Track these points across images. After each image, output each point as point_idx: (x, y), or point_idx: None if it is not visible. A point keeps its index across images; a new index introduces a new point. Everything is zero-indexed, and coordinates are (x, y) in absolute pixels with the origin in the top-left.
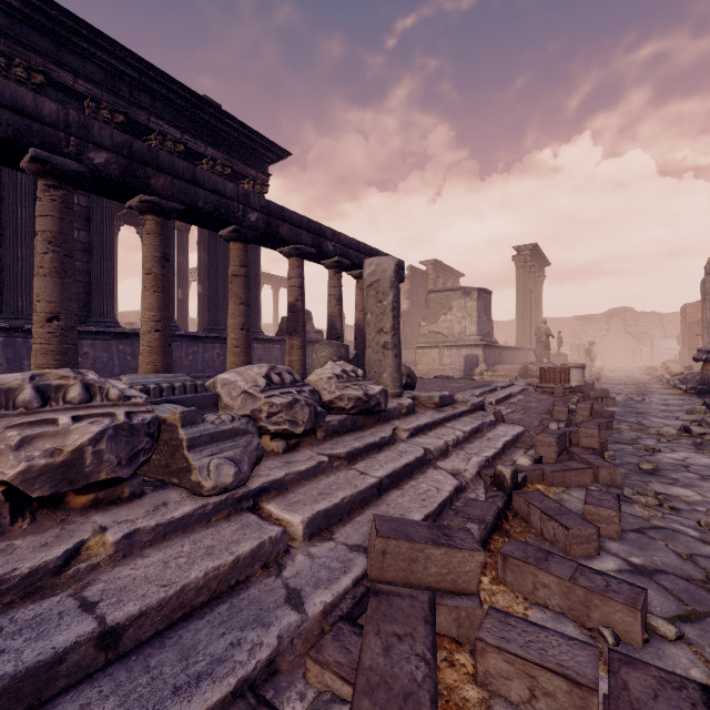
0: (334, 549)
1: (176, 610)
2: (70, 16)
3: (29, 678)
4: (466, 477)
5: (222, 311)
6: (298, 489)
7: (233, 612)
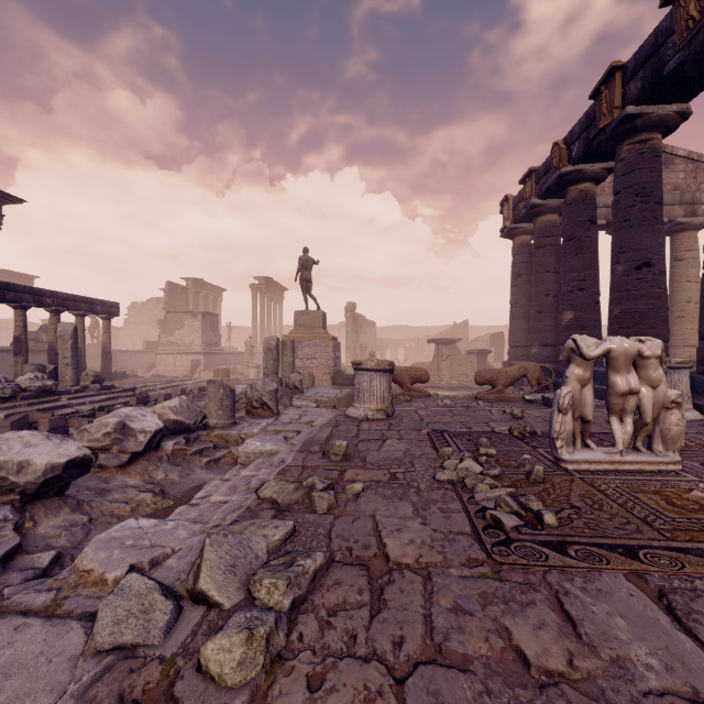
0: None
1: None
2: None
3: None
4: (85, 410)
5: None
6: (5, 411)
7: None
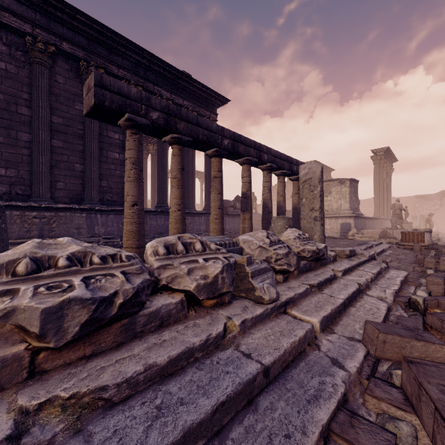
0: (340, 338)
1: (284, 362)
2: (117, 35)
3: (247, 386)
4: (388, 302)
5: (191, 197)
6: (302, 303)
7: (309, 367)
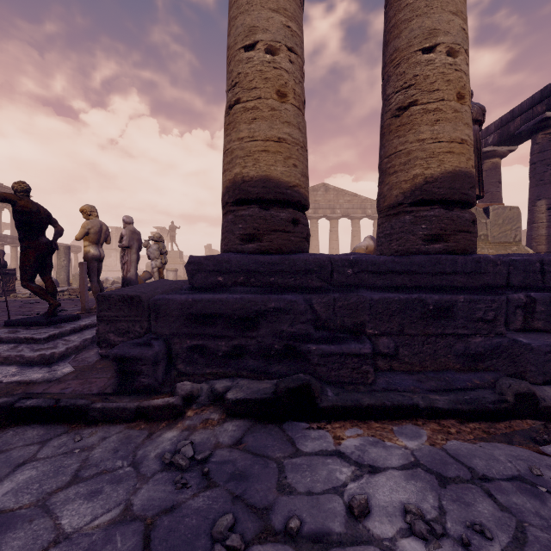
0: None
1: None
2: None
3: None
4: None
5: None
6: None
7: None
